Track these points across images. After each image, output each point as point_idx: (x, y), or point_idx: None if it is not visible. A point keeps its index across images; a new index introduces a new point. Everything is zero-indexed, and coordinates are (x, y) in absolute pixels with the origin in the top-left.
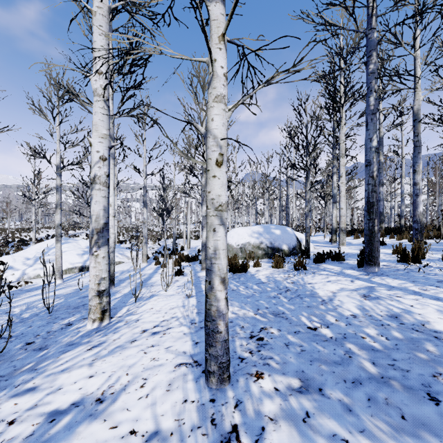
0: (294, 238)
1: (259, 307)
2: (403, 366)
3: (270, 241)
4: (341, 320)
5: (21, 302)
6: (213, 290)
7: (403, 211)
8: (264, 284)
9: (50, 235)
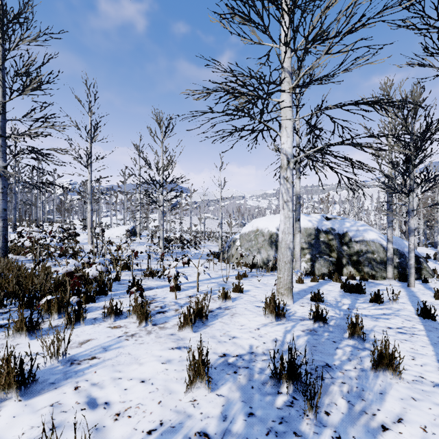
0: None
1: None
2: None
3: None
4: None
5: None
6: None
7: None
8: None
9: None
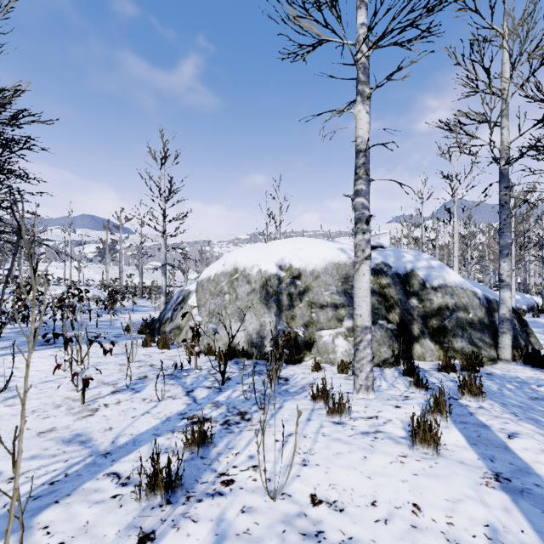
0: (532, 301)
1: None
2: None
3: None
4: None
5: None
6: None
7: None
8: None
9: None
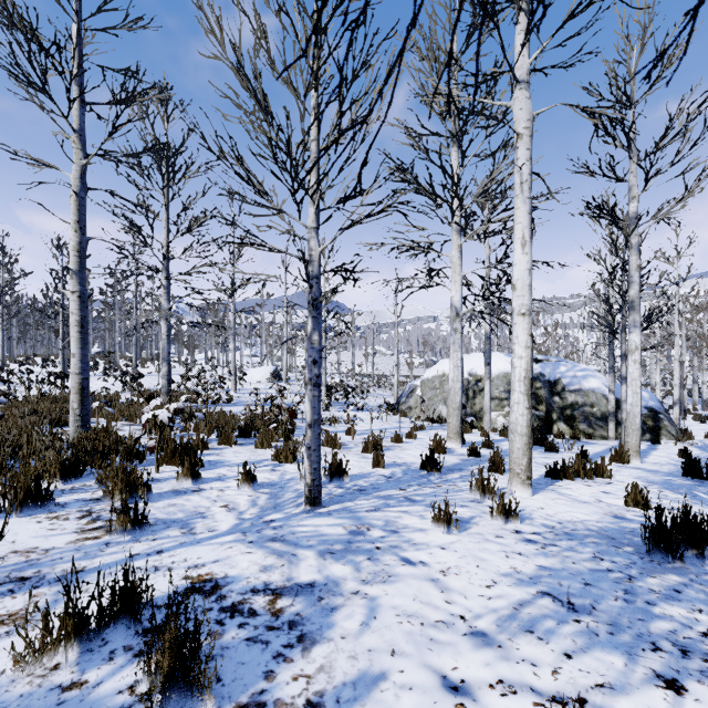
0: None
1: None
2: None
3: None
4: None
5: None
6: None
7: None
8: None
9: None
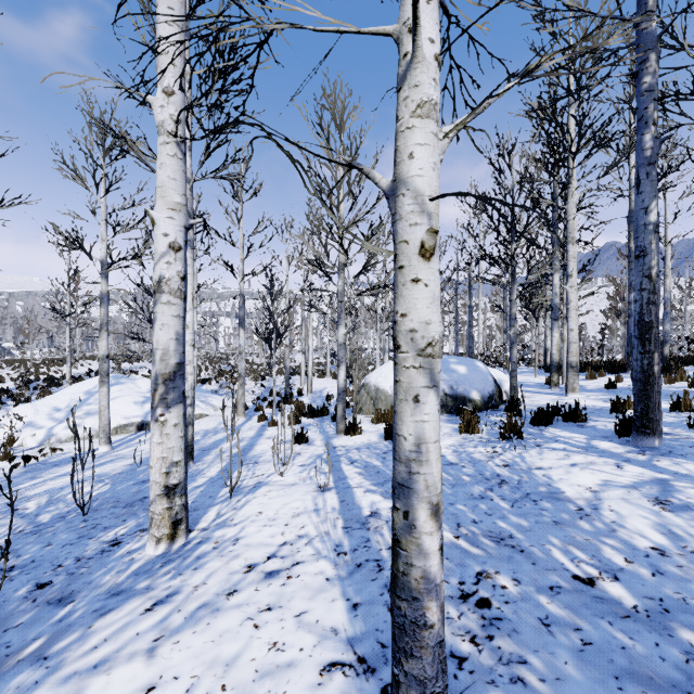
0: (490, 380)
1: (459, 520)
2: None
3: (451, 385)
4: (638, 562)
5: (41, 489)
6: (414, 532)
7: (668, 333)
8: (455, 468)
9: (94, 370)
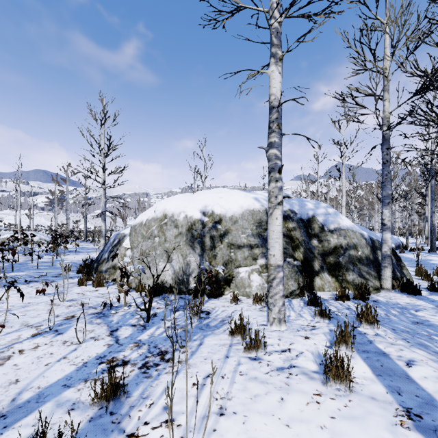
0: (399, 241)
1: None
2: (420, 261)
3: None
4: (412, 259)
5: None
6: None
7: None
8: None
9: None
